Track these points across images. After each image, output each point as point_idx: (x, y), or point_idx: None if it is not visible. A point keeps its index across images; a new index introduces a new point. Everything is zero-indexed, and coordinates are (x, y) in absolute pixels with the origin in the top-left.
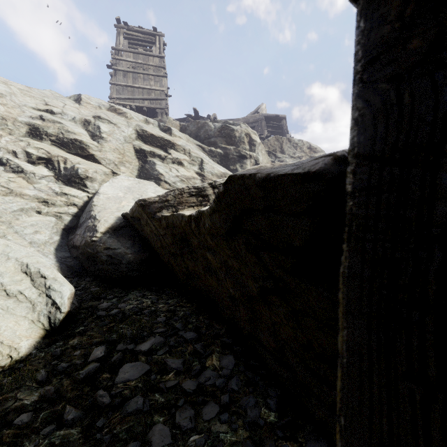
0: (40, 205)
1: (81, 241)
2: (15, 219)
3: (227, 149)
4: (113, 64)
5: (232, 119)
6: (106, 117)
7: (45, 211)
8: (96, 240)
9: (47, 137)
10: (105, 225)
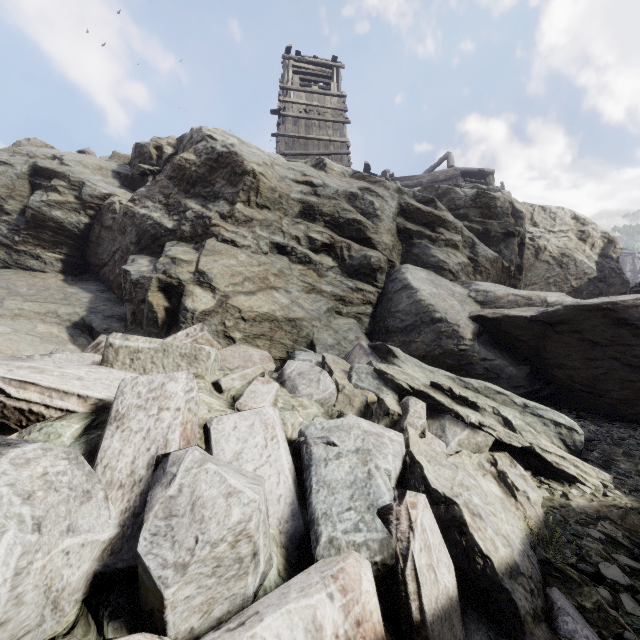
0: (338, 304)
1: (430, 349)
2: (329, 322)
3: (487, 224)
4: (282, 109)
5: (413, 176)
6: (374, 189)
7: (344, 311)
8: (466, 349)
9: (320, 218)
10: (468, 330)
